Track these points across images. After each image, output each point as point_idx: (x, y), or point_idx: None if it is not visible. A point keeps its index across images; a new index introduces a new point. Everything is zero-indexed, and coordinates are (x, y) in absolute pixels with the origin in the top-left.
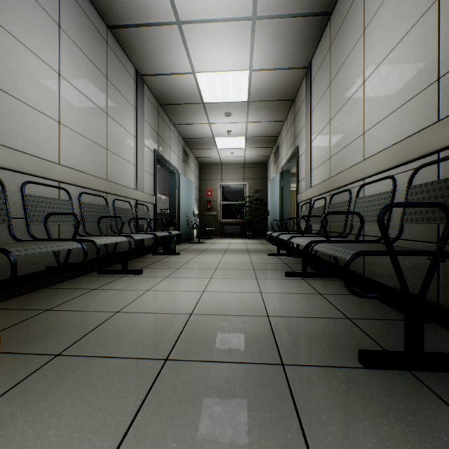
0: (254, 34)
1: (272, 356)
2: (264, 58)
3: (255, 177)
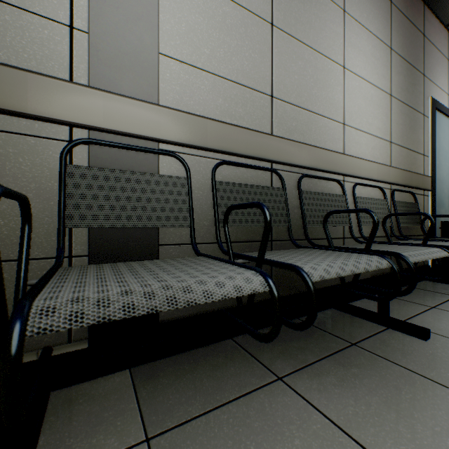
0: None
1: None
2: None
3: None
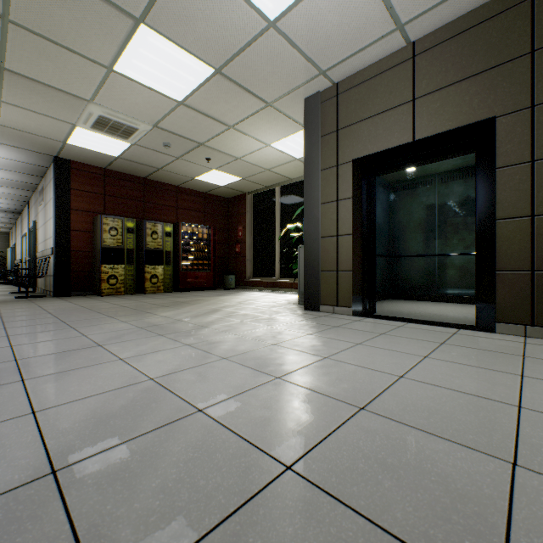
0: None
1: None
2: None
3: (0, 241)
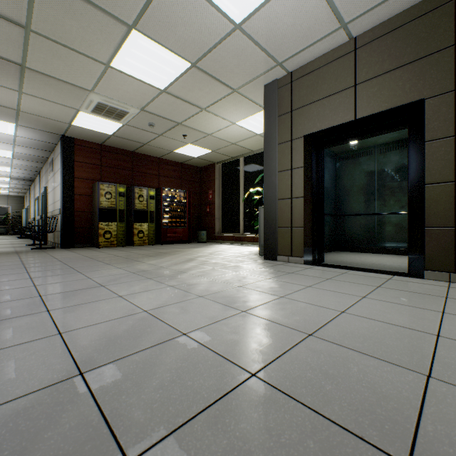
0: (10, 184)
1: (10, 239)
2: (15, 185)
3: (17, 203)
